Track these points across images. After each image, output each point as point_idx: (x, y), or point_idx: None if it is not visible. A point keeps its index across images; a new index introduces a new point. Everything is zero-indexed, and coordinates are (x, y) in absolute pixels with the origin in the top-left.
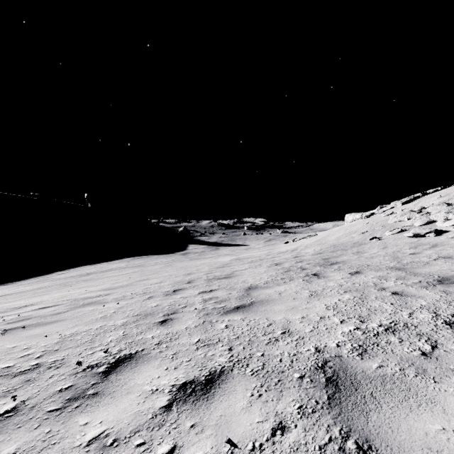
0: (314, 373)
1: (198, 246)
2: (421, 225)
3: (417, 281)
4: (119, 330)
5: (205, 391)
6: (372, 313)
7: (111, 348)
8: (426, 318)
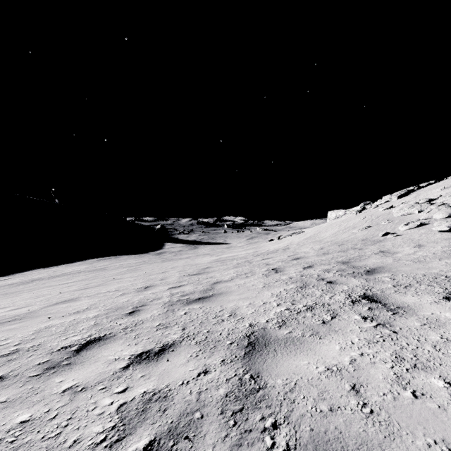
0: None
1: (175, 245)
2: (445, 217)
3: None
4: None
5: None
6: None
7: None
8: None
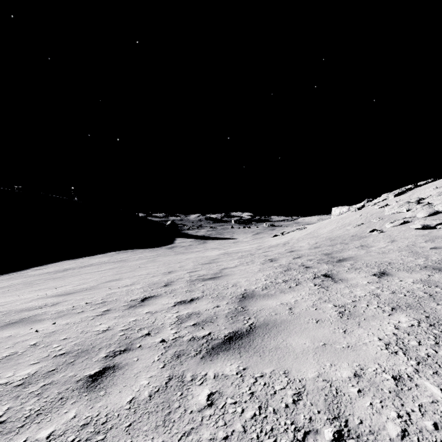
0: None
1: (185, 240)
2: (426, 216)
3: None
4: (0, 405)
5: None
6: None
7: None
8: None
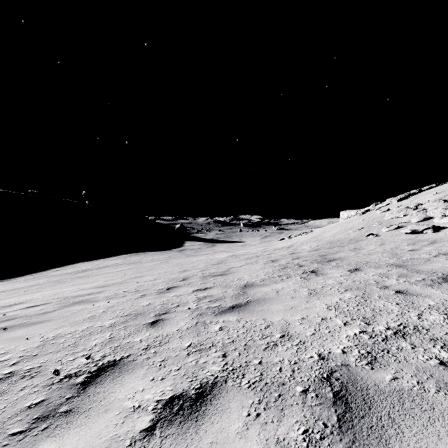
0: (319, 386)
1: (194, 243)
2: (418, 221)
3: (420, 278)
4: (106, 333)
5: (194, 408)
6: (377, 314)
7: (95, 354)
8: (438, 320)
